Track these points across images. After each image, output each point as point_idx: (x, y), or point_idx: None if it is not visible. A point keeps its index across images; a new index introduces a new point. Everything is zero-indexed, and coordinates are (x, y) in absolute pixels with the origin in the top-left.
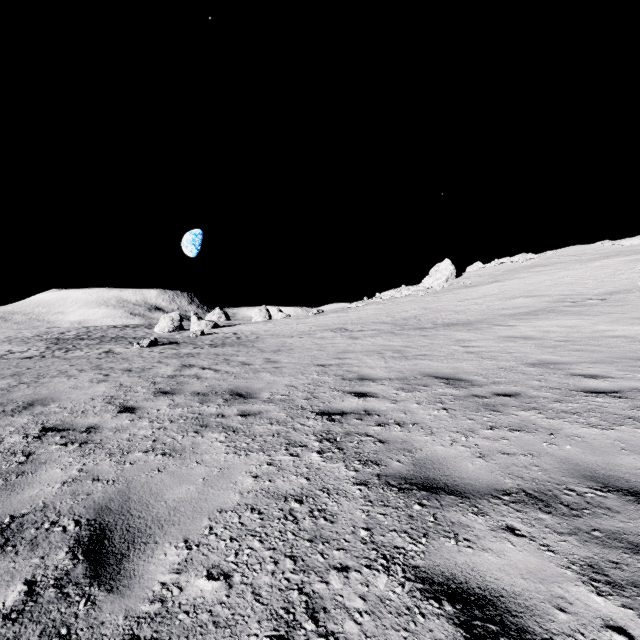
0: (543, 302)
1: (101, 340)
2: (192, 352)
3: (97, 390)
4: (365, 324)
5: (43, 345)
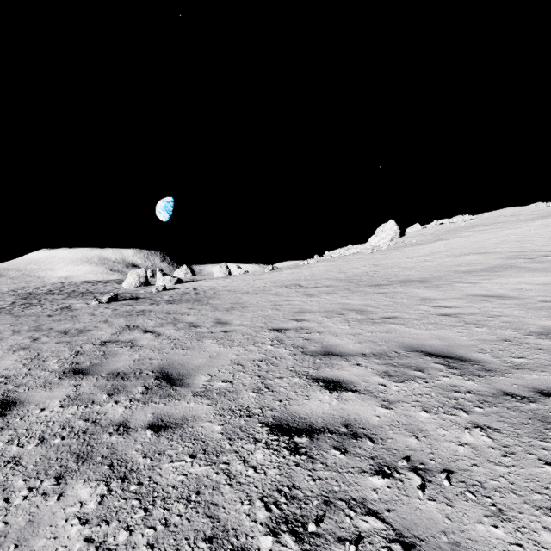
0: (496, 259)
1: (69, 295)
2: (145, 309)
3: (1, 364)
4: (318, 280)
5: (11, 300)
